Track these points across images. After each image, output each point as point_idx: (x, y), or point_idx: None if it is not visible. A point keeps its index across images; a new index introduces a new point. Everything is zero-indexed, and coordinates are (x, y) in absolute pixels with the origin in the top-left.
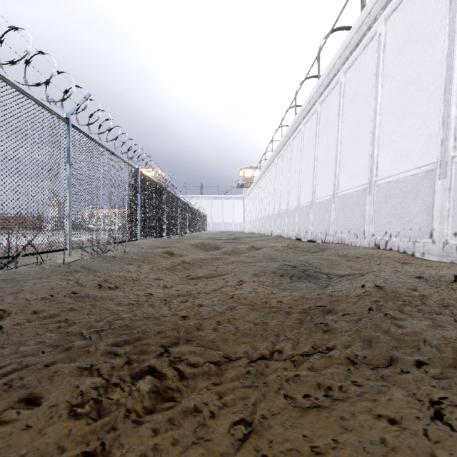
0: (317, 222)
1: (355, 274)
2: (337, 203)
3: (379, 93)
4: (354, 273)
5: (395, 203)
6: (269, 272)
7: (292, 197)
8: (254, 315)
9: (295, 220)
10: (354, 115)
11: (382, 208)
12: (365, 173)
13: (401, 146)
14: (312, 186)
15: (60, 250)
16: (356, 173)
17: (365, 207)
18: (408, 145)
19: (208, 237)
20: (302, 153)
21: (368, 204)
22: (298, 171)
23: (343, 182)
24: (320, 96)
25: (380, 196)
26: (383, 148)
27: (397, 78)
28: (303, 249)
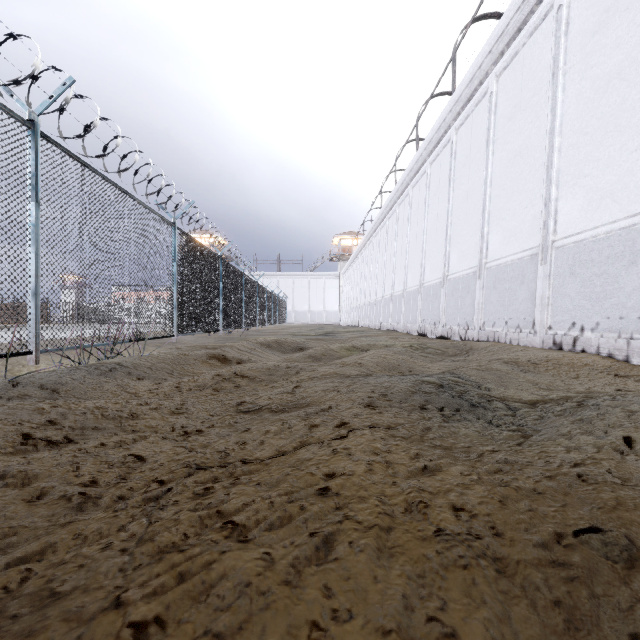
0: (452, 309)
1: (557, 401)
2: (485, 279)
3: (559, 101)
4: (552, 398)
5: (591, 276)
6: (397, 399)
7: (412, 272)
8: (401, 592)
9: (418, 306)
10: (514, 140)
11: (566, 285)
12: (535, 230)
13: (601, 182)
14: (444, 254)
15: (15, 355)
16: (518, 231)
17: (536, 283)
18: (613, 179)
19: (287, 332)
20: (427, 207)
21: (540, 279)
22: (421, 233)
23: (495, 246)
24: (457, 118)
25: (563, 265)
26: (567, 187)
27: (591, 72)
28: (436, 351)
